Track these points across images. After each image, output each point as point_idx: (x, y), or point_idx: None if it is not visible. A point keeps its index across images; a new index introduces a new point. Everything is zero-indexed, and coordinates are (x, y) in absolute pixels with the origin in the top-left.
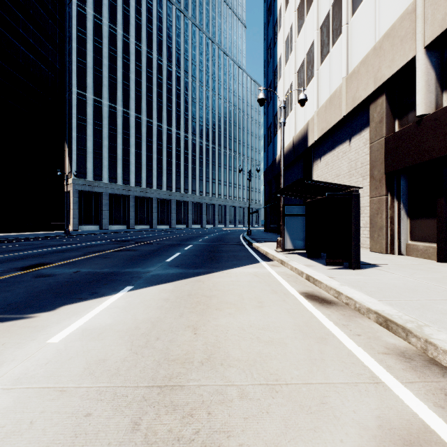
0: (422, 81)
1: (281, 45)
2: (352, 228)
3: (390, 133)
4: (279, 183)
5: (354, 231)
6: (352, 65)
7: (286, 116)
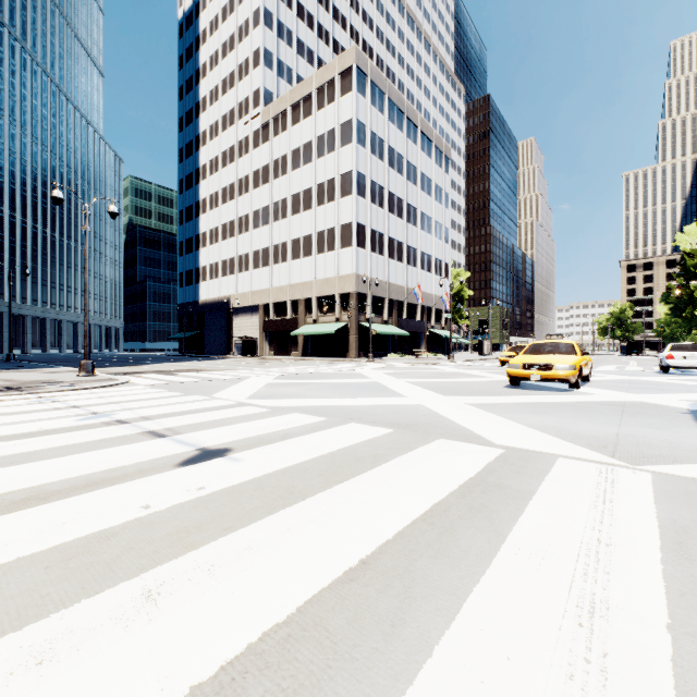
0: (271, 311)
1: (205, 226)
2: (257, 347)
3: (265, 319)
4: (203, 319)
5: (257, 348)
6: (253, 288)
7: (211, 279)
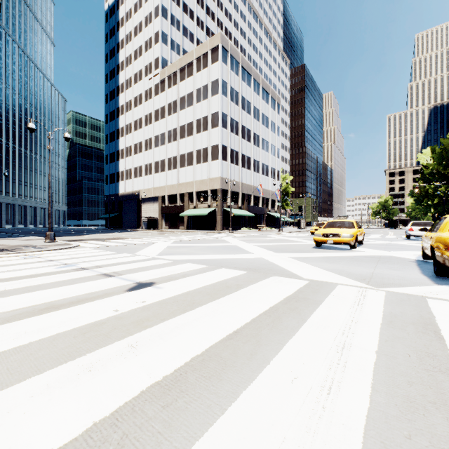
0: (166, 200)
1: (122, 145)
2: (157, 224)
3: (162, 205)
4: (121, 205)
5: (157, 224)
6: (155, 185)
7: (127, 179)
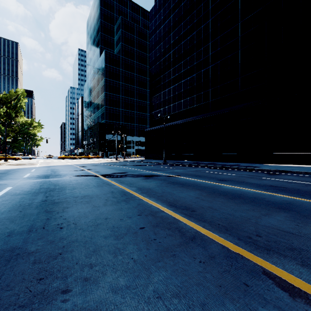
0: None
1: None
2: None
3: None
4: None
5: None
6: None
7: None
